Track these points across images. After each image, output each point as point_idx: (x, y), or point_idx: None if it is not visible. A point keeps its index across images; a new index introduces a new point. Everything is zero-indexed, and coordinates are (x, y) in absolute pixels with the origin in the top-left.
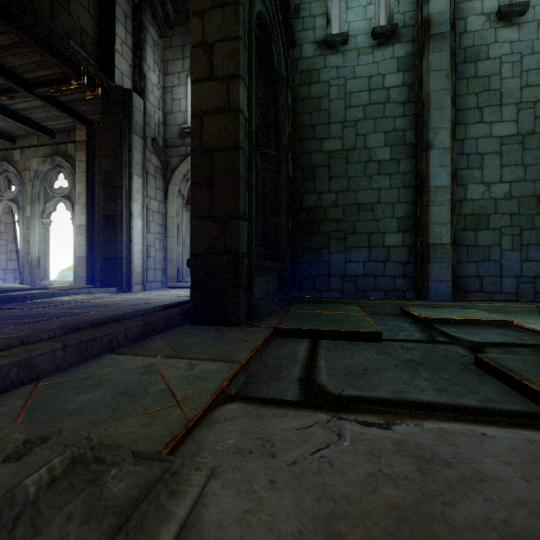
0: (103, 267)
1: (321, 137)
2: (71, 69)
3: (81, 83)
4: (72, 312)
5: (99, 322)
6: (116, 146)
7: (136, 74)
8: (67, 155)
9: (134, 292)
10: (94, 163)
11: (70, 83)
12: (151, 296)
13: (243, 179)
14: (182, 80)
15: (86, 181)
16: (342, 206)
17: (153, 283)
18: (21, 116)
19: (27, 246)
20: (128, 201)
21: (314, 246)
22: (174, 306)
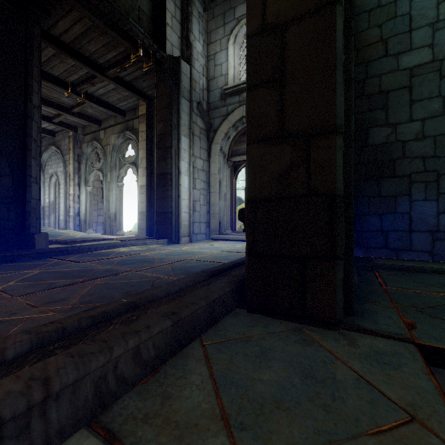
0: (156, 221)
1: (398, 51)
2: (129, 43)
3: (138, 55)
4: (114, 270)
5: (105, 314)
6: (167, 110)
7: (183, 45)
8: (133, 129)
9: (182, 243)
10: (152, 132)
11: (130, 59)
12: (195, 249)
13: (341, 61)
14: (223, 45)
15: (146, 148)
16: (431, 137)
17: (198, 235)
18: (102, 100)
19: (108, 204)
20: (177, 159)
21: (386, 193)
22: (220, 273)
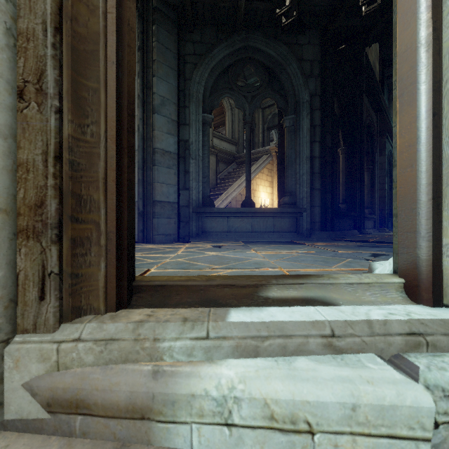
0: None
1: None
2: None
3: None
4: None
5: None
6: None
7: None
8: None
9: None
10: None
11: None
12: None
13: (386, 202)
14: None
15: None
16: None
17: None
18: None
19: None
20: None
21: None
22: None
